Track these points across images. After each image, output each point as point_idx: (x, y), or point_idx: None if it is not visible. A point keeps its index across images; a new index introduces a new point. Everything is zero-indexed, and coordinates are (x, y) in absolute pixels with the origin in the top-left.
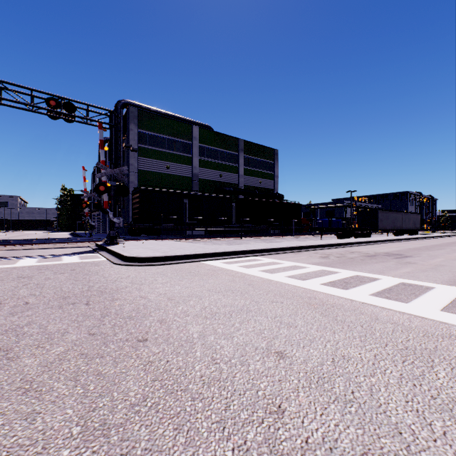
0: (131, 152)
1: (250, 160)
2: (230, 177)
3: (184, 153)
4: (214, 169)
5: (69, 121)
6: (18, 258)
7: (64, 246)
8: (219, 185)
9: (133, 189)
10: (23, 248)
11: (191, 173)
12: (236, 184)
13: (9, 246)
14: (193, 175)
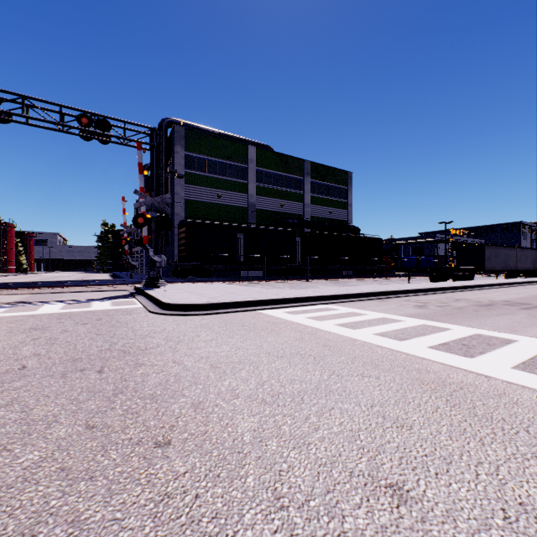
0: (177, 179)
1: (318, 186)
2: (293, 206)
3: (239, 179)
4: (274, 197)
5: (104, 142)
6: (42, 303)
7: (98, 289)
8: (280, 217)
9: (179, 223)
10: (53, 291)
11: (246, 203)
12: (300, 215)
13: (38, 288)
14: (249, 205)
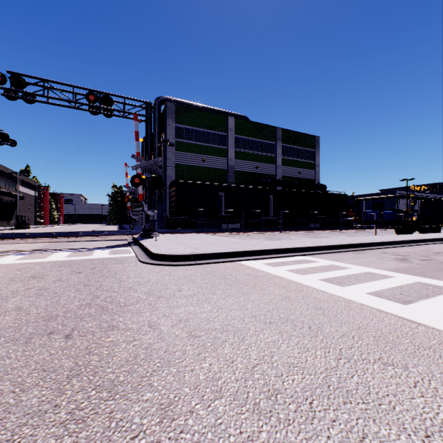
0: (168, 147)
1: (288, 149)
2: (267, 167)
3: (220, 145)
4: (250, 160)
5: (108, 116)
6: (54, 251)
7: (104, 238)
8: (255, 177)
9: (170, 183)
10: (68, 240)
11: (226, 165)
12: (273, 175)
13: (57, 238)
14: (228, 167)
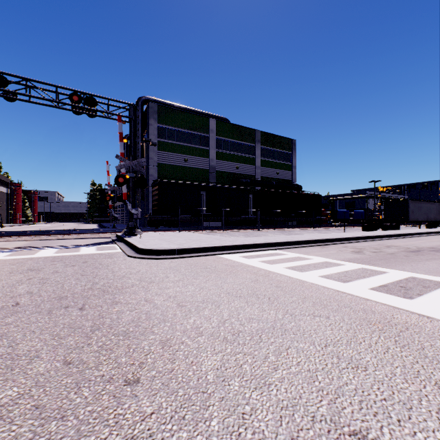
0: (151, 147)
1: (267, 151)
2: (247, 168)
3: (202, 146)
4: (231, 161)
5: (91, 116)
6: (40, 248)
7: (87, 236)
8: (235, 177)
9: (152, 182)
10: (50, 238)
11: (208, 165)
12: (252, 176)
13: (38, 236)
14: (210, 167)
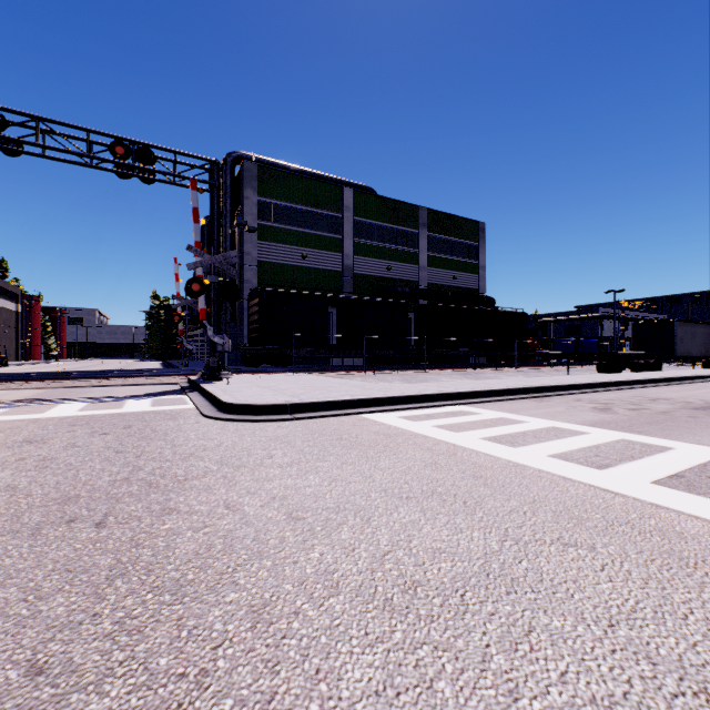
0: (247, 234)
1: (438, 242)
2: (404, 270)
3: (330, 233)
4: (379, 257)
5: (147, 181)
6: (58, 401)
7: (140, 382)
8: (386, 284)
9: (250, 292)
10: (78, 384)
11: (341, 265)
12: (414, 282)
13: (59, 381)
14: (344, 268)
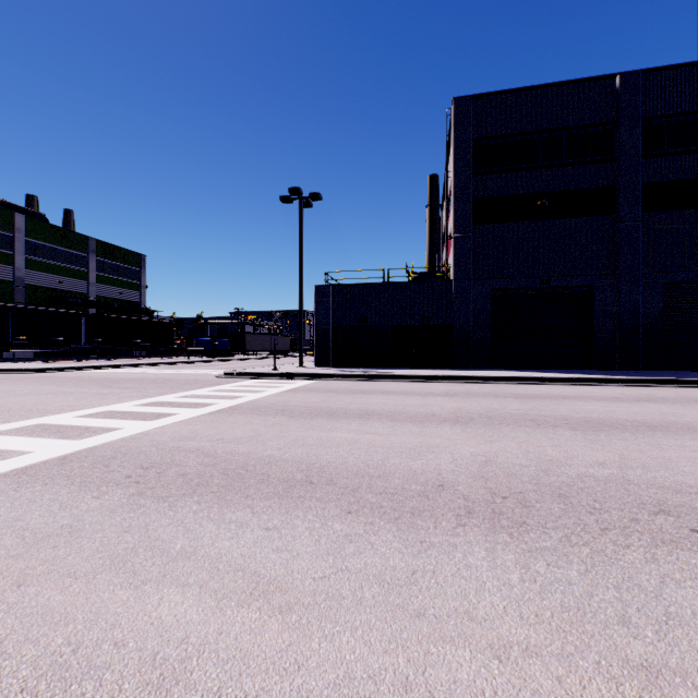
0: None
1: (106, 265)
2: (76, 284)
3: (1, 248)
4: (51, 272)
5: None
6: None
7: None
8: (58, 294)
9: None
10: None
11: (12, 276)
12: (85, 294)
13: None
14: (16, 279)
